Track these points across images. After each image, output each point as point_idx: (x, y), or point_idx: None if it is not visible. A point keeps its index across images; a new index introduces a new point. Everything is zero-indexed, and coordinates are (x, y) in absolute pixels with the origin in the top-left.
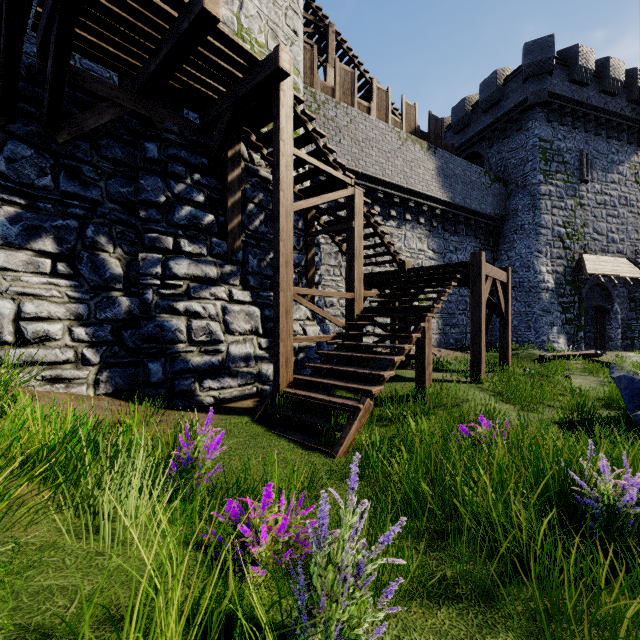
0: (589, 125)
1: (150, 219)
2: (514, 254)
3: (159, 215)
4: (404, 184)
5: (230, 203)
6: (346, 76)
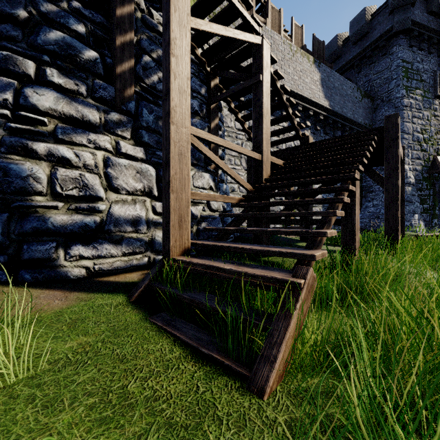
0: None
1: (1, 34)
2: None
3: (15, 31)
4: (294, 89)
5: (119, 42)
6: None
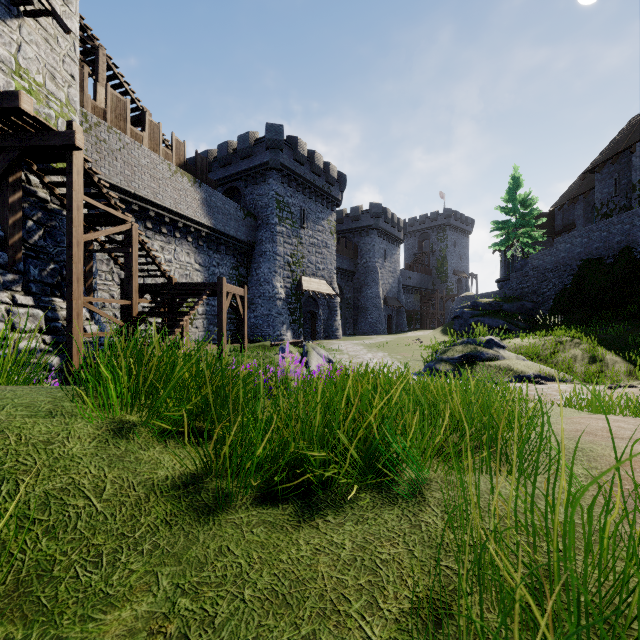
0: (306, 191)
1: None
2: (260, 272)
3: None
4: (174, 208)
5: (12, 221)
6: (118, 102)
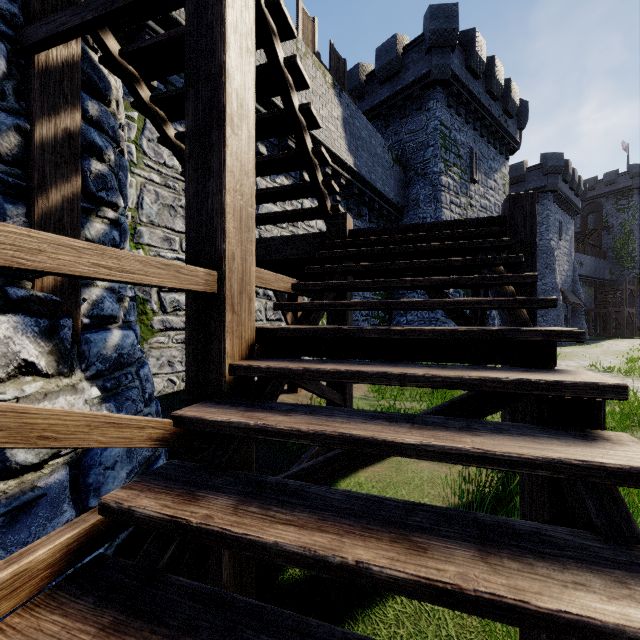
0: (477, 123)
1: None
2: None
3: None
4: None
5: None
6: None
